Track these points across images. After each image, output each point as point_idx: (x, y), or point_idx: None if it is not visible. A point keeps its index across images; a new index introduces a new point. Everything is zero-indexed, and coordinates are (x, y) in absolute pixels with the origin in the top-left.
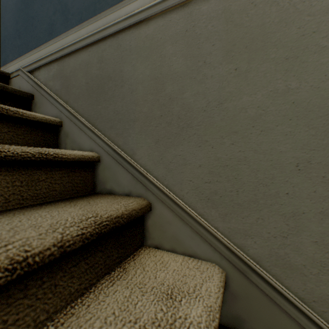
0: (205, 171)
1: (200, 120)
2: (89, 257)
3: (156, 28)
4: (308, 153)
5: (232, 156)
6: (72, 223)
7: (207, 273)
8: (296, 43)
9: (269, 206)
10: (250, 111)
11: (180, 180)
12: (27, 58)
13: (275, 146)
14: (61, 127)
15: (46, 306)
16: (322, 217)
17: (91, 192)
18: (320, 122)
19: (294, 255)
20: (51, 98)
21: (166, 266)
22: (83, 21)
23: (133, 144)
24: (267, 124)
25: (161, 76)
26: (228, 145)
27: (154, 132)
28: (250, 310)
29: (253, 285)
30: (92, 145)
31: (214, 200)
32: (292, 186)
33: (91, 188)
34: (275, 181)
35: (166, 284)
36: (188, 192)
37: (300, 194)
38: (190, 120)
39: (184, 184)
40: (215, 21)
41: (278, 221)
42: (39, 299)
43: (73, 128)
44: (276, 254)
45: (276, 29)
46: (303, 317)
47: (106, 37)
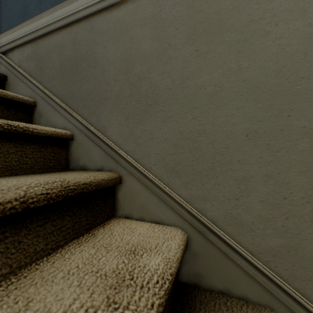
0: (170, 144)
1: (165, 97)
2: (56, 220)
3: (126, 12)
4: (255, 124)
5: (193, 129)
6: (37, 184)
7: (170, 235)
8: (246, 28)
9: (224, 173)
10: (209, 88)
11: (148, 154)
12: (0, 40)
13: (229, 119)
14: (35, 107)
15: (8, 260)
16: (267, 179)
17: (64, 168)
18: (265, 97)
19: (244, 214)
20: (25, 79)
21: (134, 230)
22: (56, 4)
23: (105, 122)
24: (222, 100)
25: (130, 57)
26: (190, 120)
27: (125, 110)
28: (208, 266)
29: (211, 243)
30: (66, 124)
31: (177, 170)
32: (243, 154)
33: (64, 165)
34: (229, 150)
35: (131, 243)
36: (155, 164)
37: (249, 160)
38: (157, 98)
39: (151, 157)
40: (179, 7)
41: (231, 185)
42: (1, 253)
43: (47, 108)
44: (230, 215)
45: (230, 15)
46: (251, 267)
47: (79, 20)
